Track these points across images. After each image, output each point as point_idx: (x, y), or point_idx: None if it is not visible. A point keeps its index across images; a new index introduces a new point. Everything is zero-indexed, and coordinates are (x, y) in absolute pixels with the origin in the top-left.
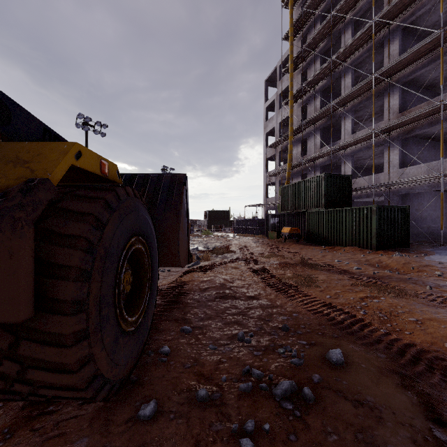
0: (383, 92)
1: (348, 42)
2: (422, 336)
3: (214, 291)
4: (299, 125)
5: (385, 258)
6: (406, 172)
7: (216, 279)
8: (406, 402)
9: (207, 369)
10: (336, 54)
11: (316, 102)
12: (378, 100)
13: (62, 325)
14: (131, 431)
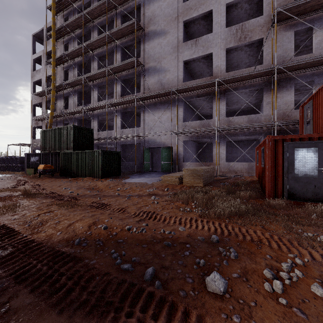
0: (113, 81)
1: (93, 39)
2: (50, 232)
3: None
4: (61, 84)
5: (100, 183)
6: (124, 132)
7: None
8: None
9: None
10: (86, 43)
11: (75, 71)
12: (113, 85)
13: None
14: None
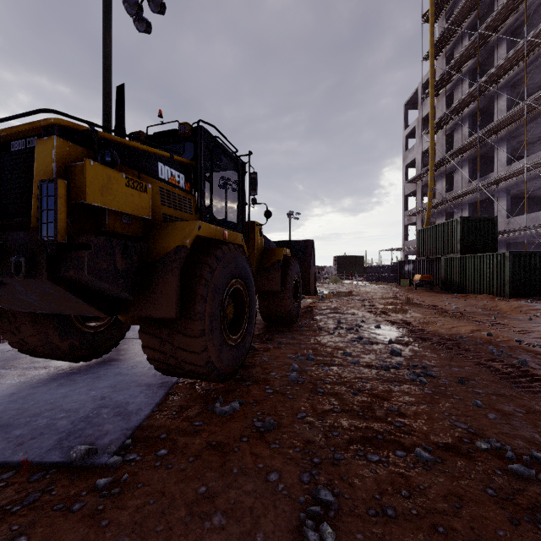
0: None
1: (496, 64)
2: (436, 328)
3: (330, 310)
4: (442, 158)
5: (502, 303)
6: None
7: (332, 305)
8: (394, 335)
9: (322, 327)
10: (484, 77)
11: (464, 129)
12: None
13: (285, 294)
14: (298, 331)
